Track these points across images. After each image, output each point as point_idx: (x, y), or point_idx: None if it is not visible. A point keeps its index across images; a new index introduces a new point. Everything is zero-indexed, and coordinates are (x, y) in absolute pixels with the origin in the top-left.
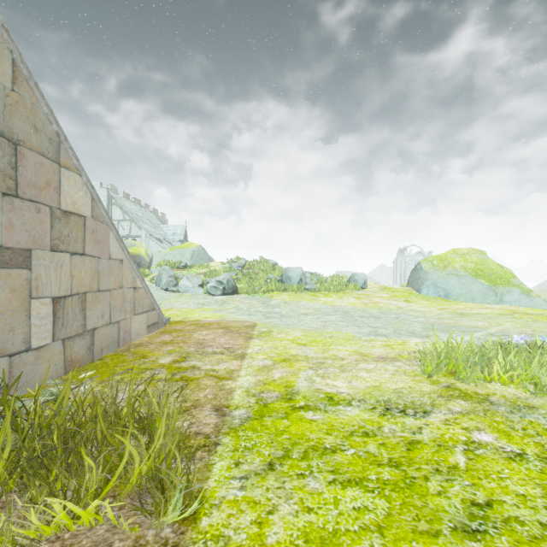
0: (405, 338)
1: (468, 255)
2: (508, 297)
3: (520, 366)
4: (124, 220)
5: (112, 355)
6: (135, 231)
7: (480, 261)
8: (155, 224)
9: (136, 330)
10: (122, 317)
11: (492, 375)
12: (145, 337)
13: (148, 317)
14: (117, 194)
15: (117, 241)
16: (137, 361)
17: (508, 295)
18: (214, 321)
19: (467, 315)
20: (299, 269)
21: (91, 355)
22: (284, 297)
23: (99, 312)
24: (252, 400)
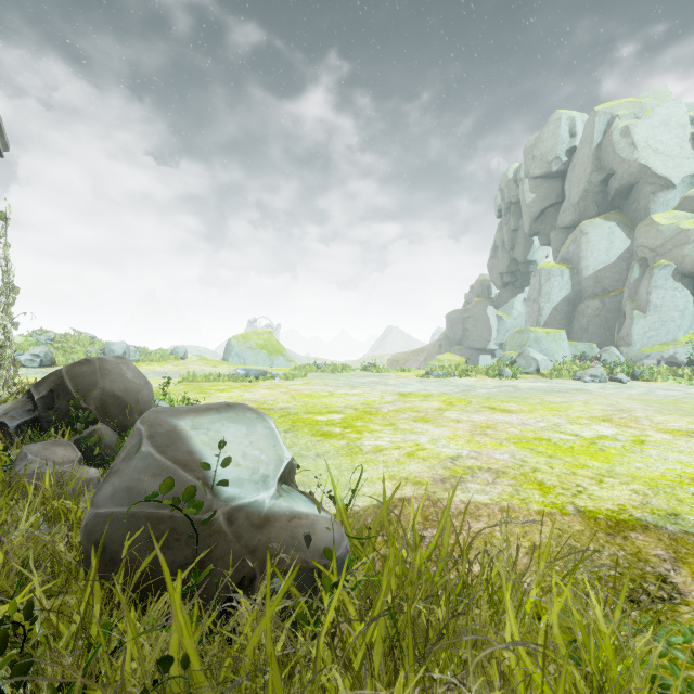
0: None
1: (262, 334)
2: (277, 361)
3: (206, 375)
4: None
5: None
6: None
7: (268, 339)
8: None
9: None
10: None
11: (198, 379)
12: None
13: None
14: None
15: None
16: None
17: (277, 360)
18: None
19: None
20: (123, 343)
21: None
22: None
23: None
24: None
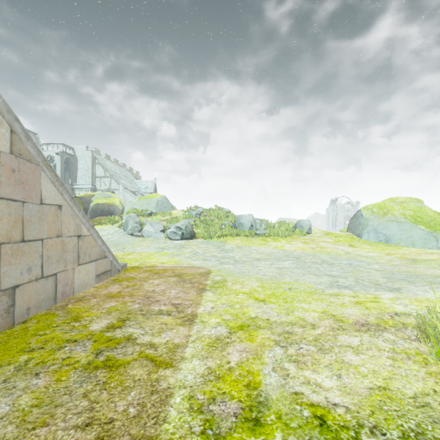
0: (374, 292)
1: (406, 203)
2: None
3: None
4: (105, 177)
5: (42, 314)
6: (114, 185)
7: (418, 209)
8: (131, 180)
9: (81, 281)
10: (61, 269)
11: None
12: (93, 287)
13: (97, 266)
14: (100, 155)
15: (53, 184)
16: (64, 327)
17: None
18: (169, 267)
19: (419, 262)
20: (250, 216)
21: (11, 318)
22: (237, 242)
23: (24, 266)
24: (196, 424)
